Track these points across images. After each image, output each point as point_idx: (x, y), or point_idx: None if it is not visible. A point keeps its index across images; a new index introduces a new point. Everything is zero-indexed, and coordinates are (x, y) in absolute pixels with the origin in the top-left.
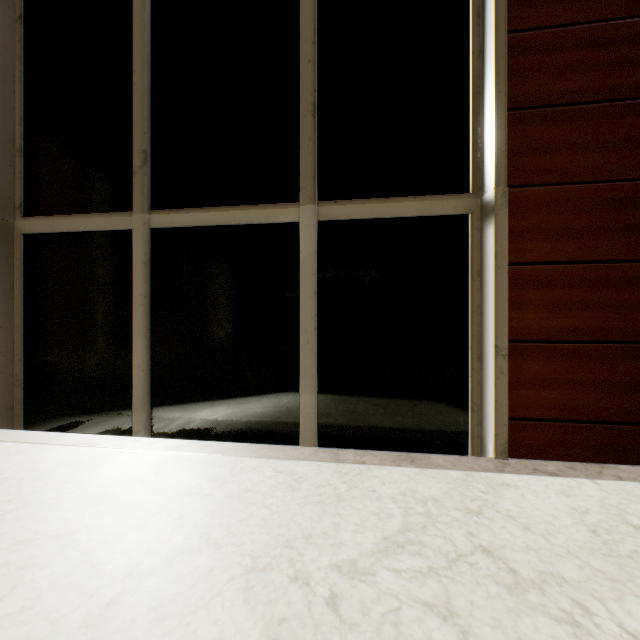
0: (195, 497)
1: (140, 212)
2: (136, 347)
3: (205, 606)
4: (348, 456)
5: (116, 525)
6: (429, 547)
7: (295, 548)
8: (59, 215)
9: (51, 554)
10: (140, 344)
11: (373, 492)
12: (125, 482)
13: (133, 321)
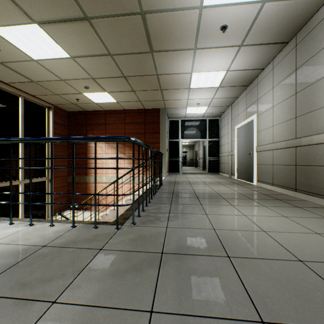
0: None
1: None
2: None
3: None
4: None
5: None
6: None
7: None
8: None
9: None
10: None
11: None
12: None
13: None
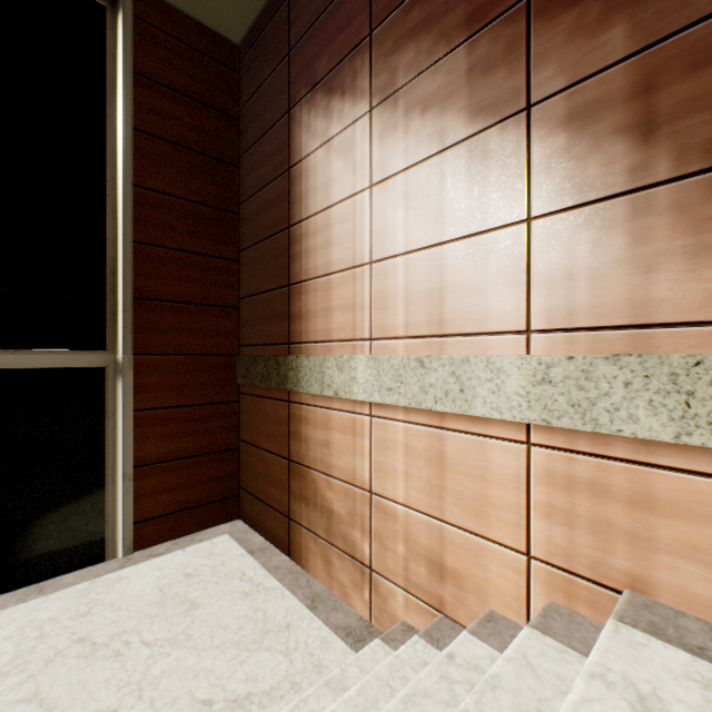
0: None
1: None
2: None
3: None
4: None
5: None
6: (34, 661)
7: None
8: None
9: None
10: None
11: None
12: None
13: None
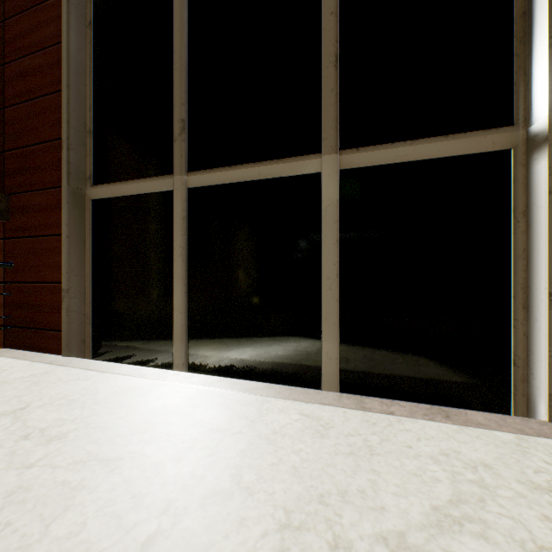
0: (226, 434)
1: (179, 174)
2: (176, 292)
3: None
4: (374, 405)
5: (155, 455)
6: (495, 529)
7: (330, 506)
8: (117, 182)
9: (99, 478)
10: (179, 290)
11: (409, 448)
12: (165, 412)
13: (173, 270)
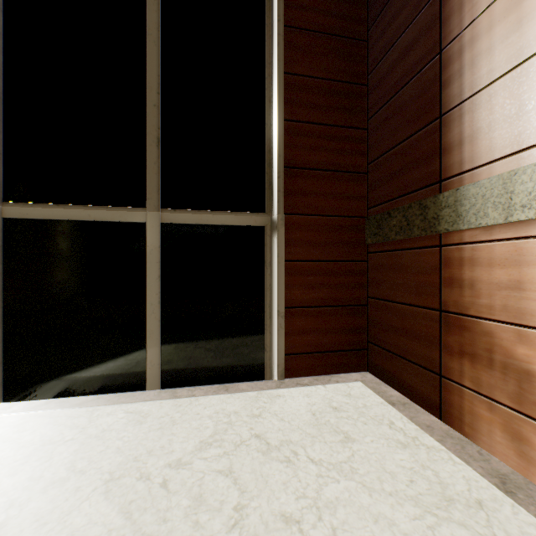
0: (59, 443)
1: None
2: None
3: (77, 509)
4: (183, 392)
5: None
6: (227, 441)
7: (141, 460)
8: None
9: None
10: None
11: (198, 415)
12: None
13: None
